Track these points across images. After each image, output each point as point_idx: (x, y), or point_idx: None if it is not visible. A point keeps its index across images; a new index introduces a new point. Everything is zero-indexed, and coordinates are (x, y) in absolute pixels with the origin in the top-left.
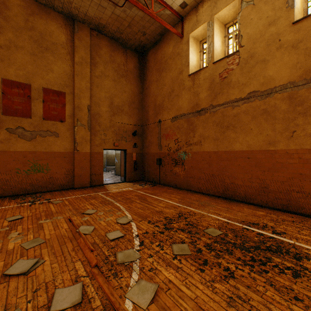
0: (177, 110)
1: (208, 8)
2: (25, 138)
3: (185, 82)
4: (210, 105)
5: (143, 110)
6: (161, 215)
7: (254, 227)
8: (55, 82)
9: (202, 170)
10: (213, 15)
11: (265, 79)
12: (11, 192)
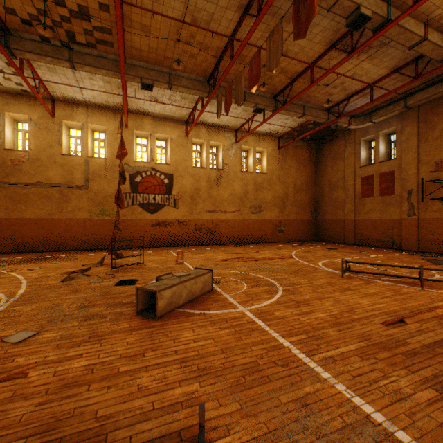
0: None
1: None
2: None
3: None
4: (2, 181)
5: None
6: None
7: (42, 256)
8: None
9: None
10: (5, 111)
11: (47, 177)
12: None
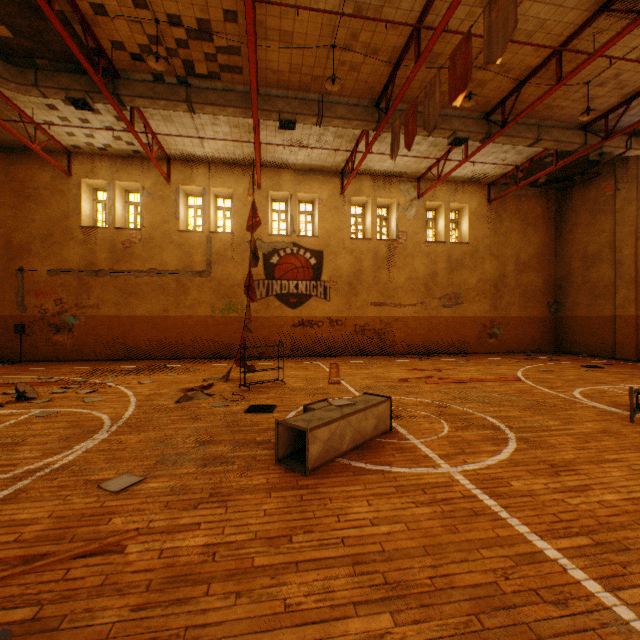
0: (61, 262)
1: (110, 169)
2: None
3: (75, 232)
4: (112, 269)
5: None
6: (78, 372)
7: (155, 365)
8: None
9: (101, 335)
10: (116, 180)
11: (162, 262)
12: None
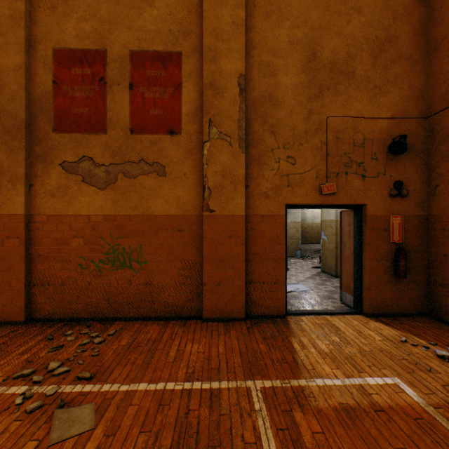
0: None
1: None
2: (94, 183)
3: None
4: None
5: (430, 57)
6: None
7: None
8: (156, 31)
9: None
10: None
11: None
12: (70, 311)
